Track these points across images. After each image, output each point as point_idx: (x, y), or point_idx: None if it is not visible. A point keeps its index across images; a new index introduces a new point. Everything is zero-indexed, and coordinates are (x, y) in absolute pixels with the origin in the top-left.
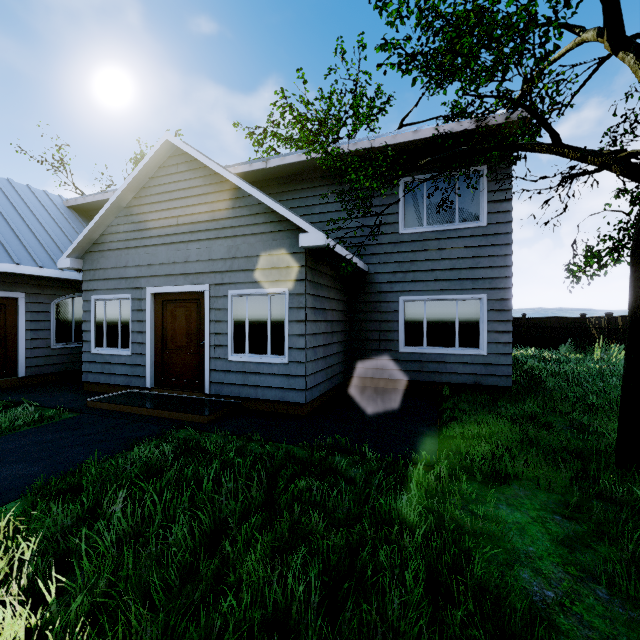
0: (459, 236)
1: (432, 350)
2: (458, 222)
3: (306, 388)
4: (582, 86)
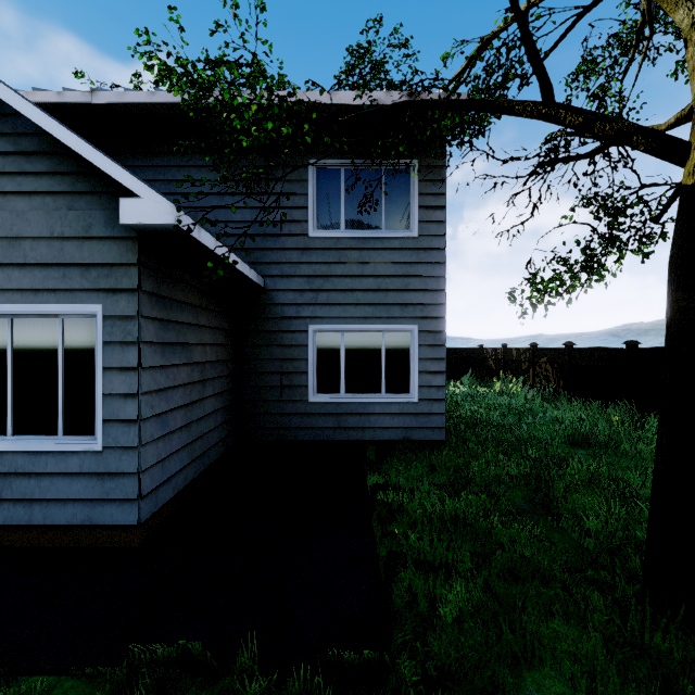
0: (386, 247)
1: (352, 398)
2: (384, 229)
3: (140, 495)
4: (554, 48)
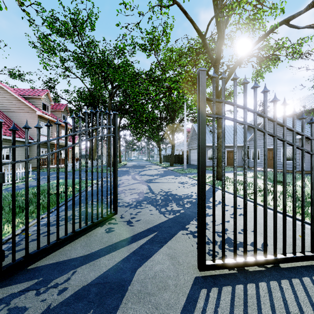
0: None
1: None
2: None
3: (299, 168)
4: None
